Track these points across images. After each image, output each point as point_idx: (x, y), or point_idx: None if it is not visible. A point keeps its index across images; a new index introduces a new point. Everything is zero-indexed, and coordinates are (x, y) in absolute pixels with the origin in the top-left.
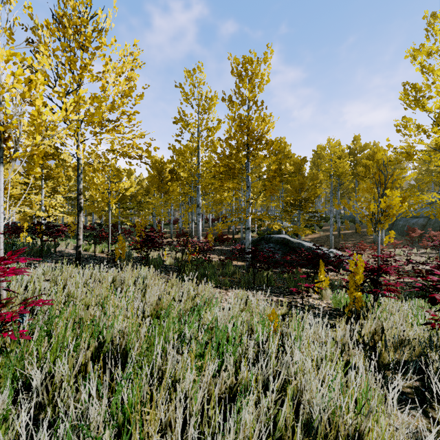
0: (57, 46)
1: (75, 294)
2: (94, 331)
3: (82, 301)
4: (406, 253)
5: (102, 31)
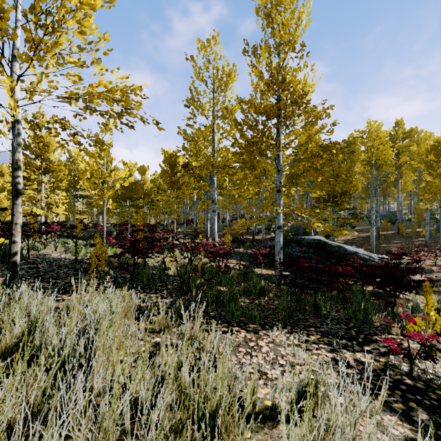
0: None
1: None
2: None
3: None
4: None
5: None
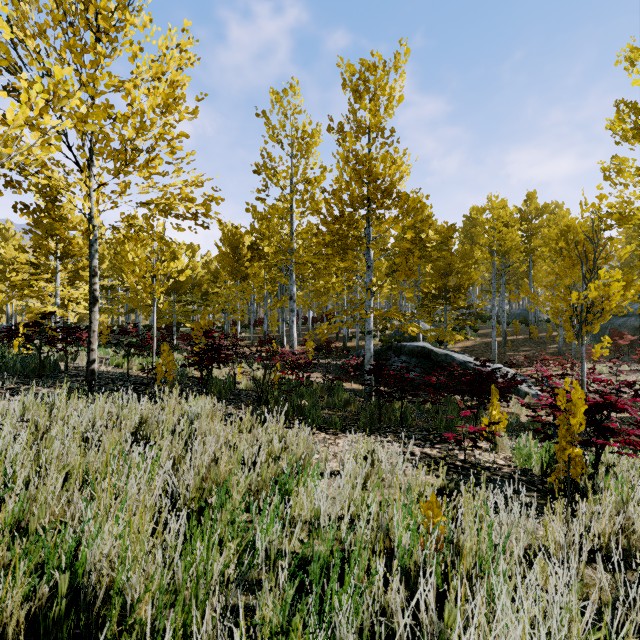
0: (45, 19)
1: (43, 460)
2: (45, 559)
3: (60, 472)
4: (611, 370)
5: (132, 11)
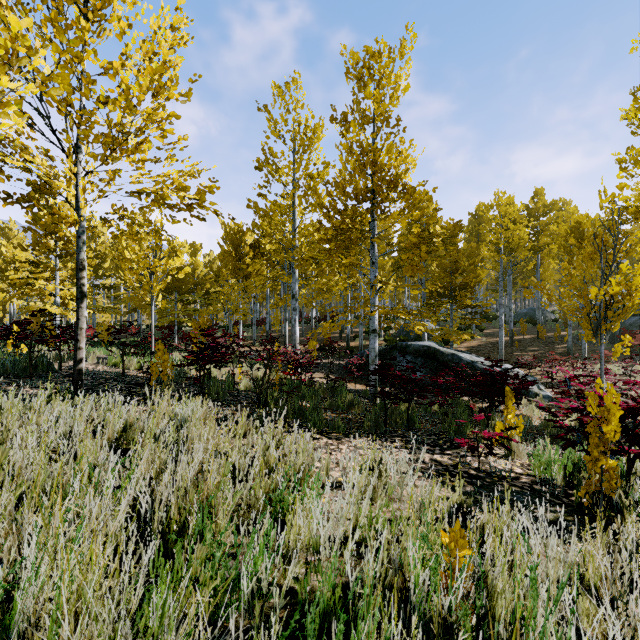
0: None
1: None
2: None
3: (16, 489)
4: (624, 371)
5: None
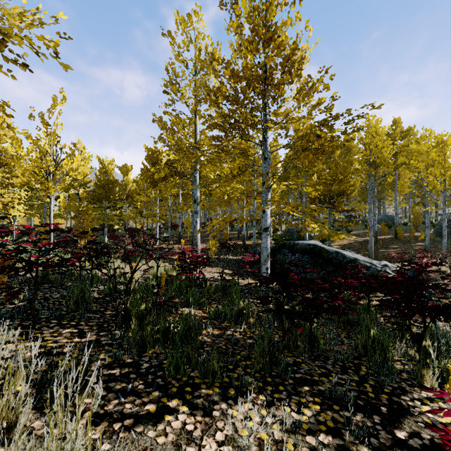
0: None
1: None
2: None
3: None
4: None
5: None
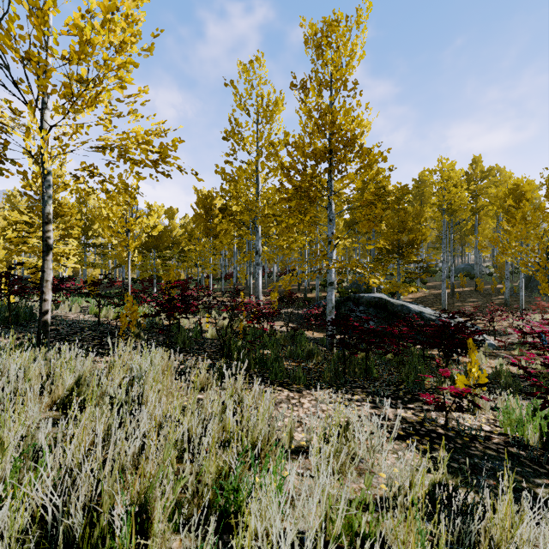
0: None
1: None
2: None
3: None
4: None
5: None
